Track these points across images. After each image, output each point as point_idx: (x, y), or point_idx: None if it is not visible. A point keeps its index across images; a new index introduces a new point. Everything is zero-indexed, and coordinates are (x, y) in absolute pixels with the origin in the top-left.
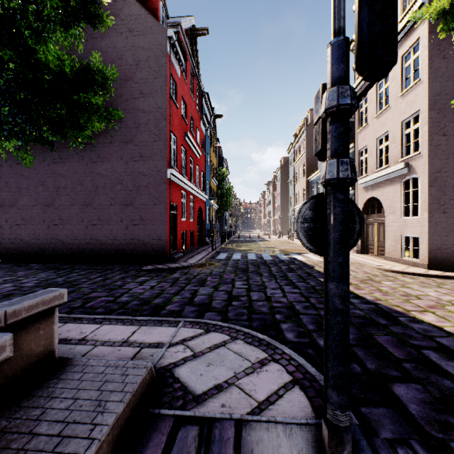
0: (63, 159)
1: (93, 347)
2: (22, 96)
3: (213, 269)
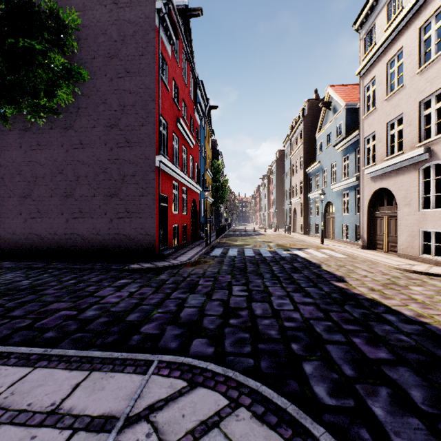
0: (41, 146)
1: None
2: None
3: (206, 268)
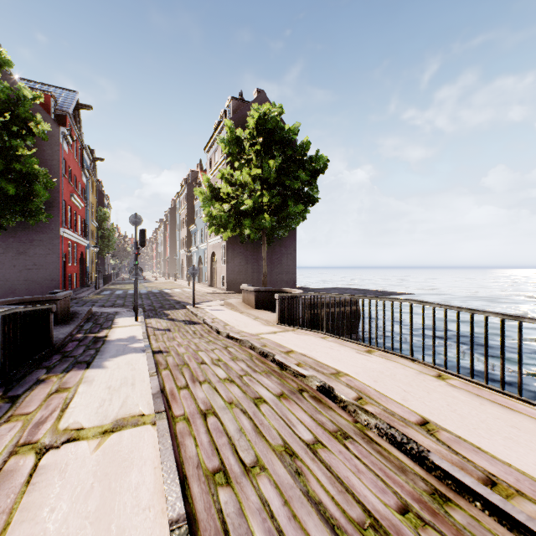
0: None
1: None
2: None
3: (101, 298)
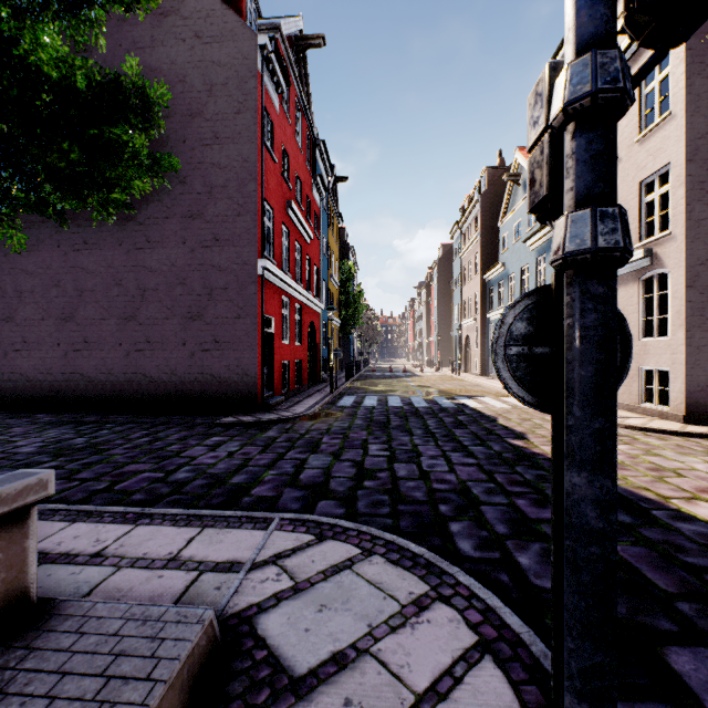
0: (90, 245)
1: (114, 571)
2: (5, 131)
3: (332, 422)
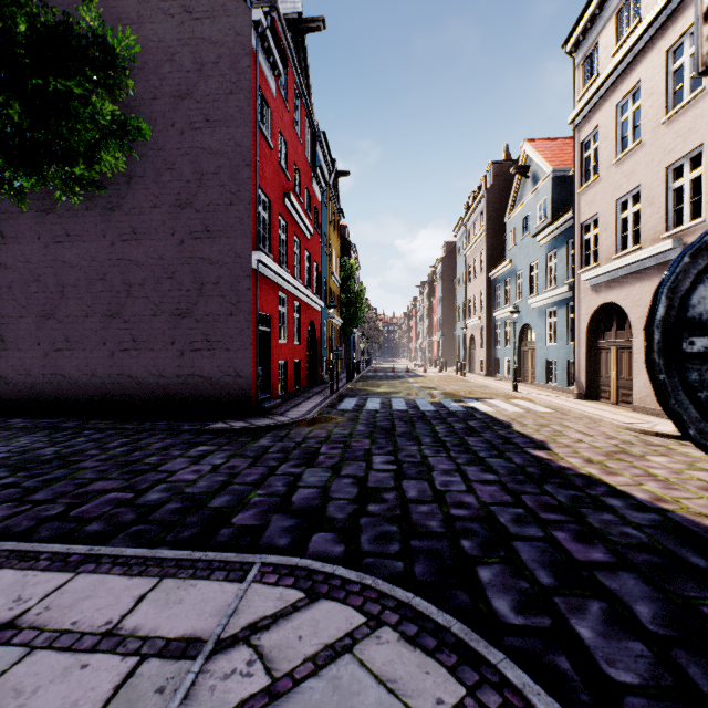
0: (72, 237)
1: (21, 656)
2: None
3: (331, 429)
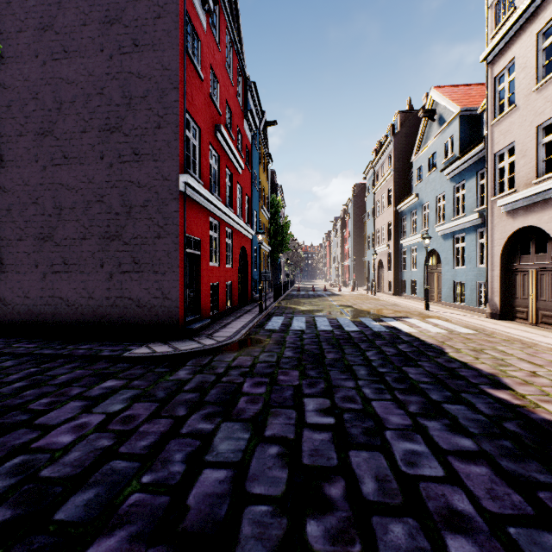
0: (6, 162)
1: None
2: None
3: (257, 354)
